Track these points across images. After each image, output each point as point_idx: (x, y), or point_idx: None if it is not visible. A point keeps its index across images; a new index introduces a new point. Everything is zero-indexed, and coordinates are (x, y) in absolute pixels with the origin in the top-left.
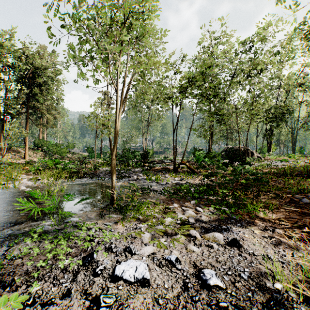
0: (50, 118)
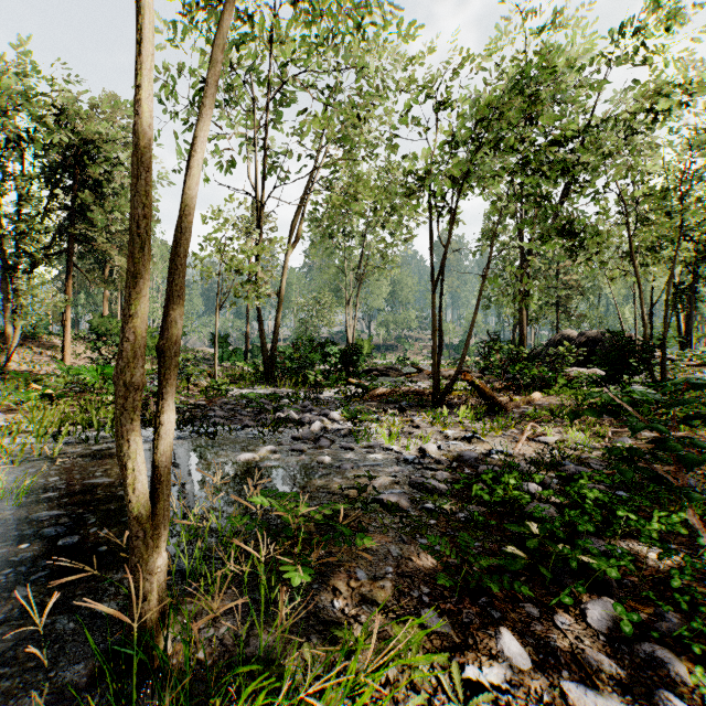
0: (122, 266)
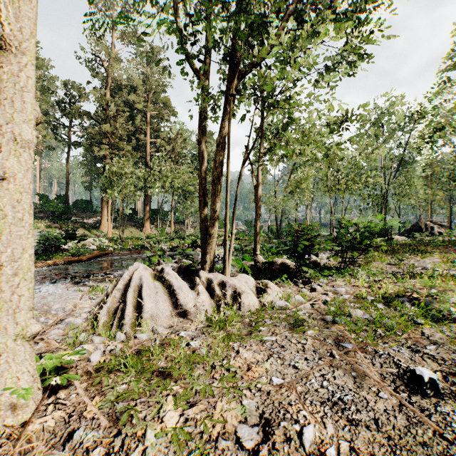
0: None
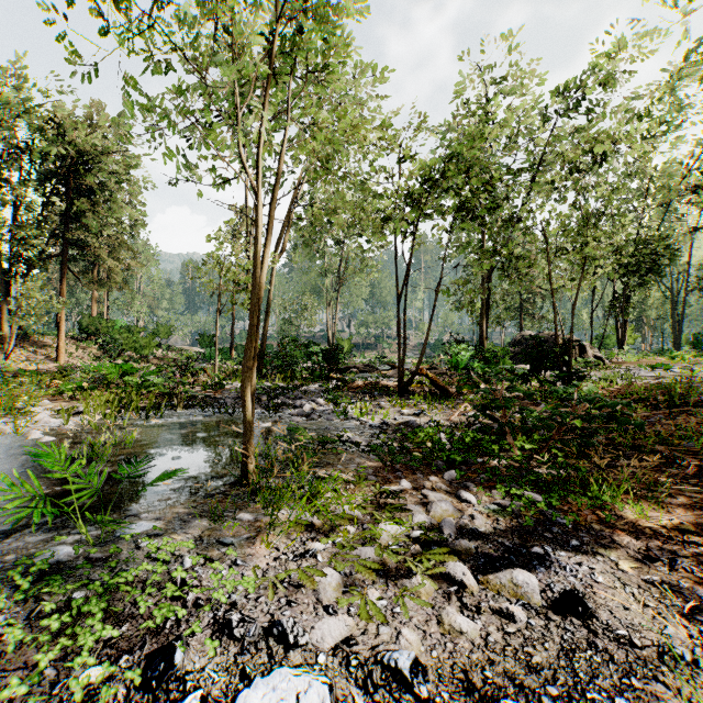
0: (114, 269)
